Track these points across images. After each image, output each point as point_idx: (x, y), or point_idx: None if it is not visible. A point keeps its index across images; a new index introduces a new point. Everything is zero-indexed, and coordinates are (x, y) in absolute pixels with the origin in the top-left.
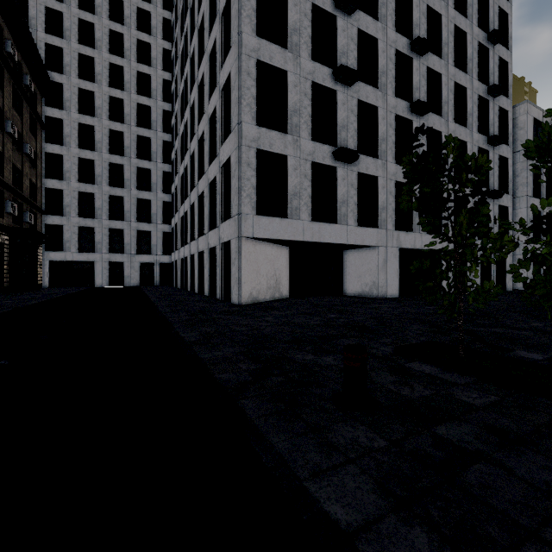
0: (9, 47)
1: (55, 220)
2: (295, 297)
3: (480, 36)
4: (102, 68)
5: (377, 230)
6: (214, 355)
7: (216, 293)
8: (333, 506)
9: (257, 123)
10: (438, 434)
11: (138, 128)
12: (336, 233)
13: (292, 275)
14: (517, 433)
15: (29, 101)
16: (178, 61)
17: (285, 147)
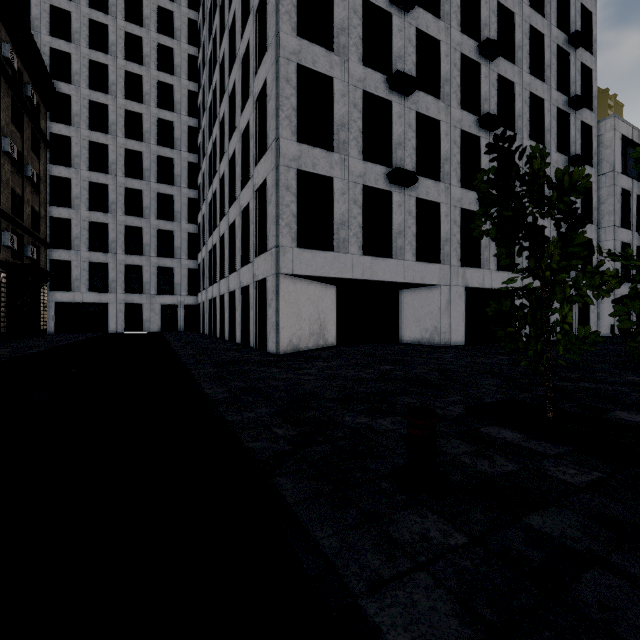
0: (6, 52)
1: (62, 254)
2: (342, 345)
3: (560, 39)
4: (116, 77)
5: (439, 266)
6: (244, 417)
7: (250, 340)
8: (400, 639)
9: (298, 139)
10: (532, 526)
11: (159, 147)
12: (391, 269)
13: (339, 319)
14: (635, 524)
15: (31, 115)
16: (205, 69)
17: (330, 167)
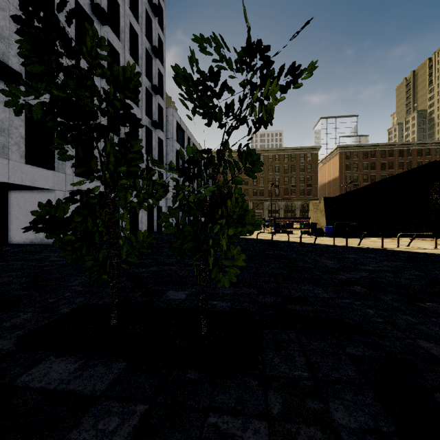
0: None
1: None
2: None
3: (147, 45)
4: None
5: (53, 173)
6: None
7: None
8: None
9: None
10: None
11: None
12: None
13: None
14: None
15: None
16: None
17: None
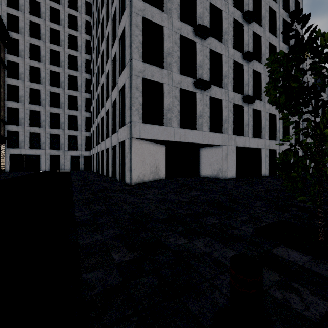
0: None
1: (14, 128)
2: (169, 178)
3: (284, 15)
4: (45, 31)
5: (222, 135)
6: (93, 240)
7: (116, 176)
8: None
9: (143, 61)
10: None
11: (69, 70)
12: (196, 136)
13: (167, 164)
14: None
15: None
16: (94, 27)
17: (162, 77)
